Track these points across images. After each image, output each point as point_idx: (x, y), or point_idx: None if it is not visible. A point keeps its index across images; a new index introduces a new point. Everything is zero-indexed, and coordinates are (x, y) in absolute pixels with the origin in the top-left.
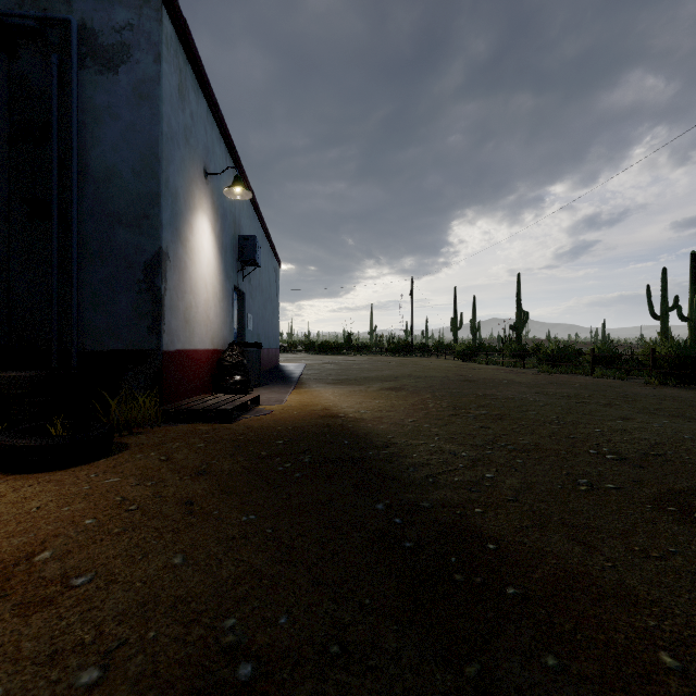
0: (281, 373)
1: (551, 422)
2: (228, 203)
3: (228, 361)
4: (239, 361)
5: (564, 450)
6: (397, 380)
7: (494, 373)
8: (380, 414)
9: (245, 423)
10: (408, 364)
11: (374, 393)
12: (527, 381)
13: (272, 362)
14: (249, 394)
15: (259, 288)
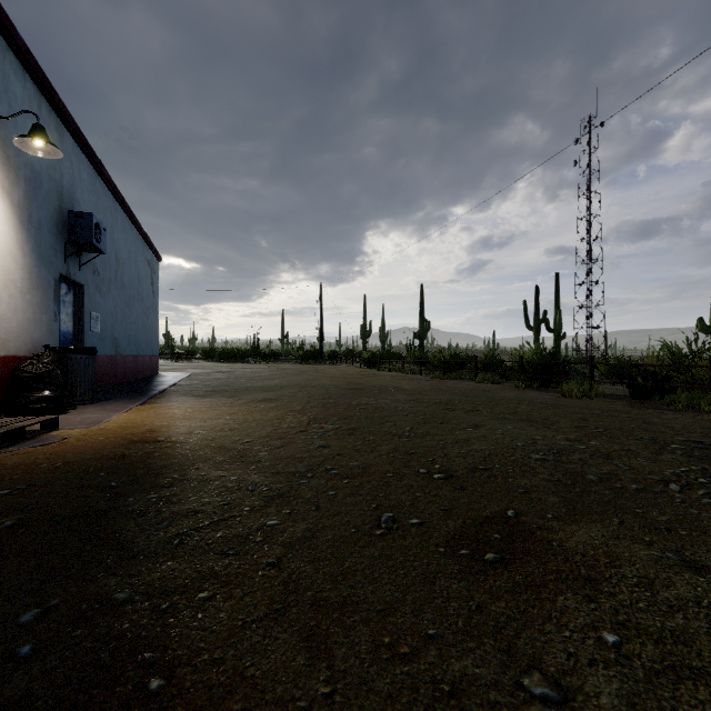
0: (145, 385)
1: (402, 435)
2: (46, 166)
3: (29, 372)
4: (47, 371)
5: (393, 472)
6: (280, 389)
7: (388, 380)
8: (215, 435)
9: None
10: (308, 372)
11: (239, 406)
12: (414, 387)
13: (144, 372)
14: (63, 414)
15: (116, 282)
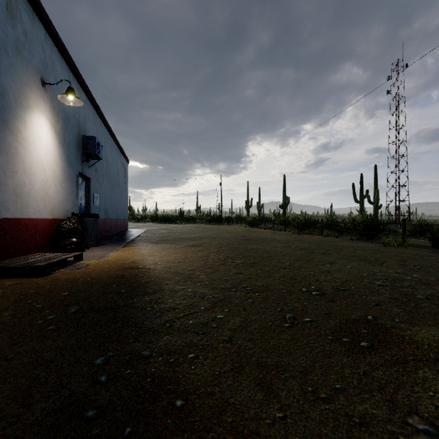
0: (122, 236)
1: (285, 267)
2: (72, 110)
3: (65, 227)
4: (74, 227)
5: (285, 289)
6: (201, 239)
7: (265, 234)
8: (170, 265)
9: (54, 276)
10: (215, 229)
11: (179, 249)
12: (283, 239)
13: (120, 228)
14: (83, 252)
15: (106, 176)
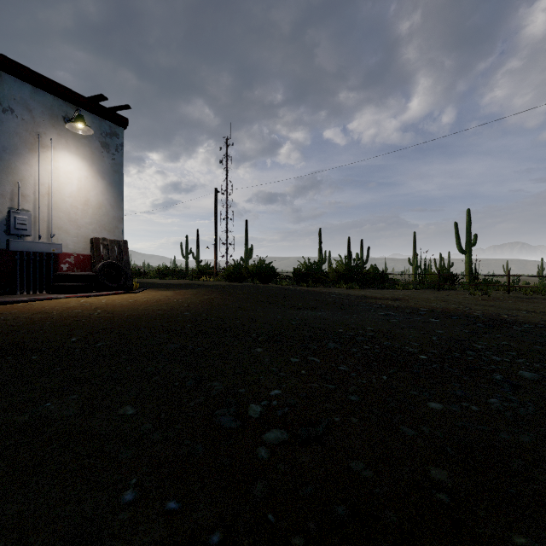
0: None
1: None
2: None
3: None
4: None
5: None
6: None
7: None
8: None
9: None
10: None
11: None
12: None
13: None
14: None
15: None
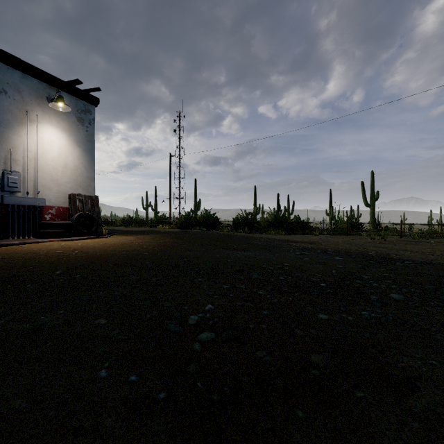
0: None
1: None
2: None
3: None
4: None
5: None
6: None
7: None
8: None
9: None
10: None
11: None
12: None
13: None
14: None
15: None
